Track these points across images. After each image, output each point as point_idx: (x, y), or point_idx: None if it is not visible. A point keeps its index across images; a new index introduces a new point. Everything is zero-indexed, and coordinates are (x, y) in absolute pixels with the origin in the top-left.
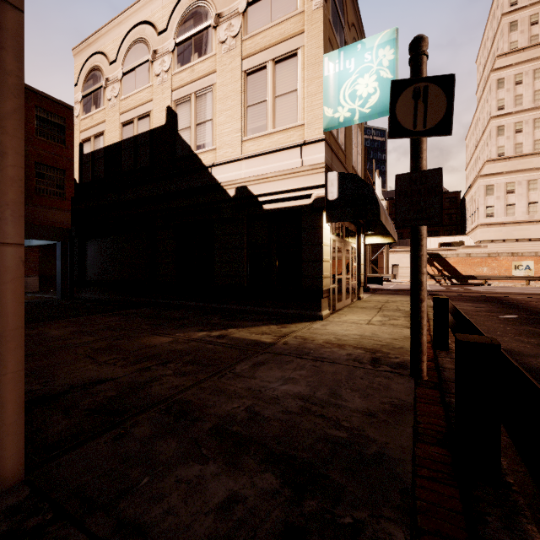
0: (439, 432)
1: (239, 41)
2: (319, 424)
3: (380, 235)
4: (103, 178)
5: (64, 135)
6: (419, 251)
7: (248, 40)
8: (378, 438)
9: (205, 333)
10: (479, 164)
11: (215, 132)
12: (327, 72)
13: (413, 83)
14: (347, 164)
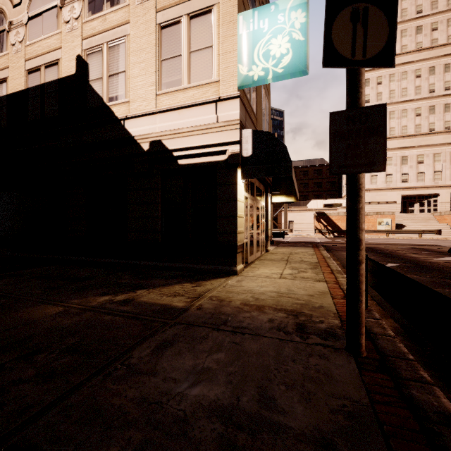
0: None
1: None
2: None
3: (284, 195)
4: (6, 127)
5: None
6: (358, 202)
7: None
8: None
9: (108, 298)
10: None
11: (128, 84)
12: (242, 31)
13: (351, 3)
14: (258, 127)
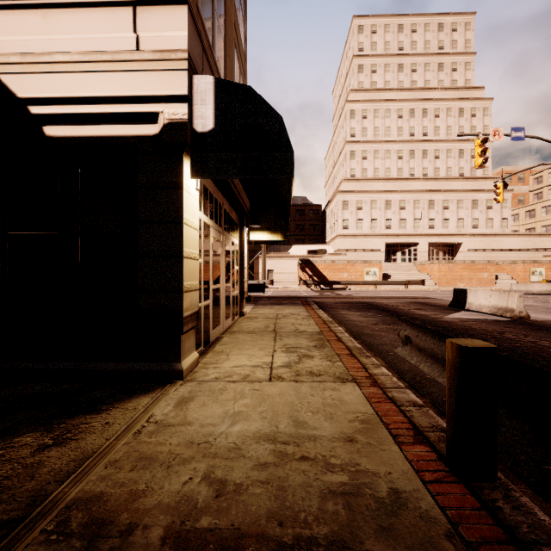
0: None
1: None
2: None
3: (267, 231)
4: None
5: None
6: None
7: None
8: None
9: None
10: (336, 182)
11: None
12: None
13: None
14: None
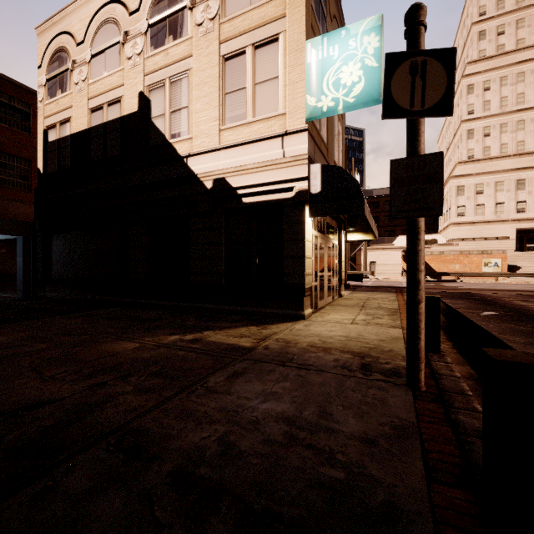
0: (454, 465)
1: (216, 24)
2: (309, 460)
3: (361, 232)
4: (69, 168)
5: (29, 122)
6: (417, 245)
7: (226, 23)
8: (383, 478)
9: (177, 337)
10: (451, 165)
11: (191, 120)
12: (310, 59)
13: (409, 57)
14: (329, 158)
